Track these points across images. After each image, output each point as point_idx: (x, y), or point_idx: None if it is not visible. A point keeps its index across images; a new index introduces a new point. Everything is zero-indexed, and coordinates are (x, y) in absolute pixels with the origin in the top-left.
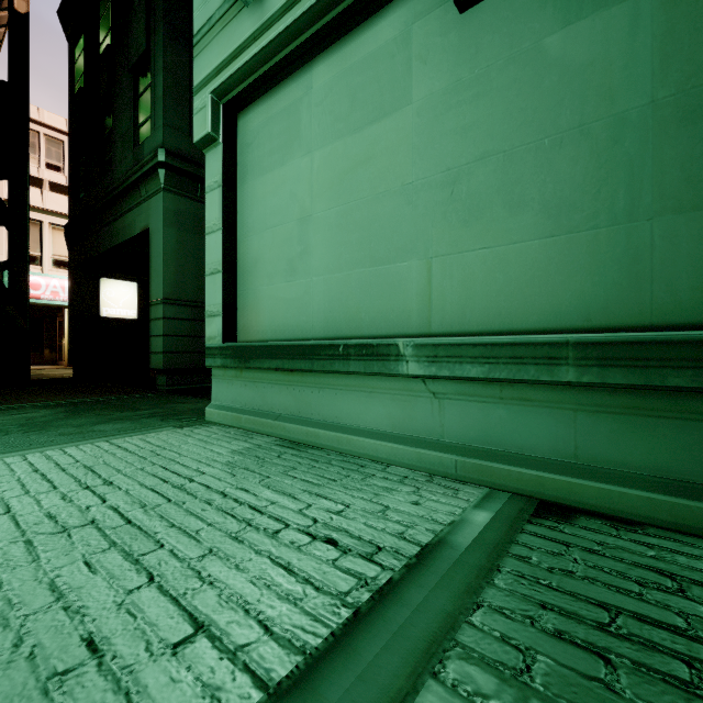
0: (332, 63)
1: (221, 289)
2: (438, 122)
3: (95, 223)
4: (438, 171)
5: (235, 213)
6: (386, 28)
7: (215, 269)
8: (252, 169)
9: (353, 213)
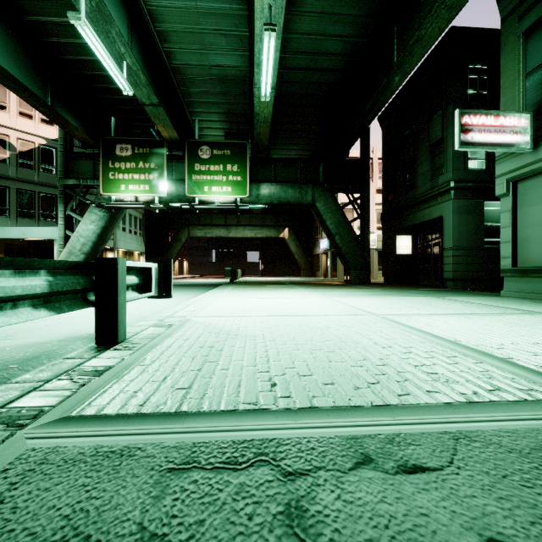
0: None
1: (510, 248)
2: None
3: (402, 213)
4: None
5: (516, 219)
6: None
7: (506, 241)
8: (525, 203)
9: None
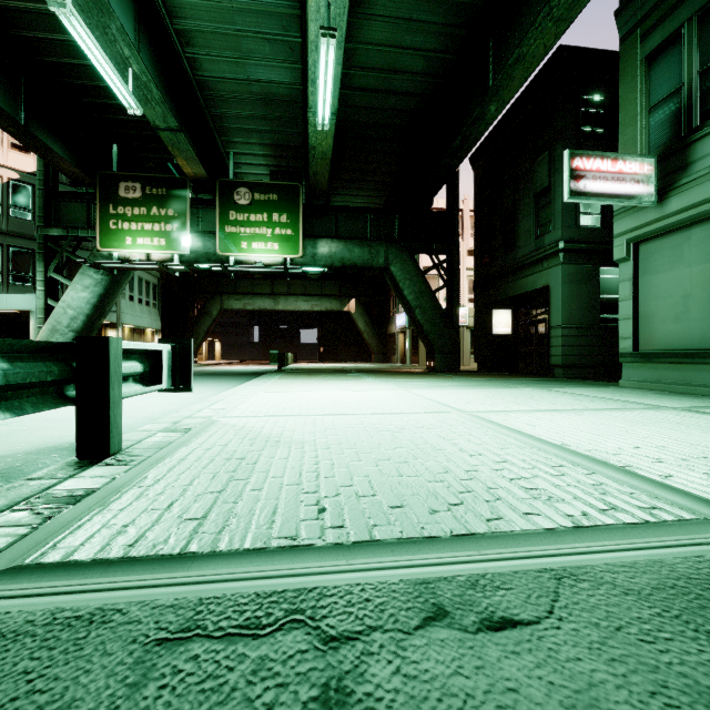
0: (704, 229)
1: (631, 327)
2: None
3: (500, 281)
4: None
5: (637, 290)
6: None
7: (626, 317)
8: (649, 270)
9: None
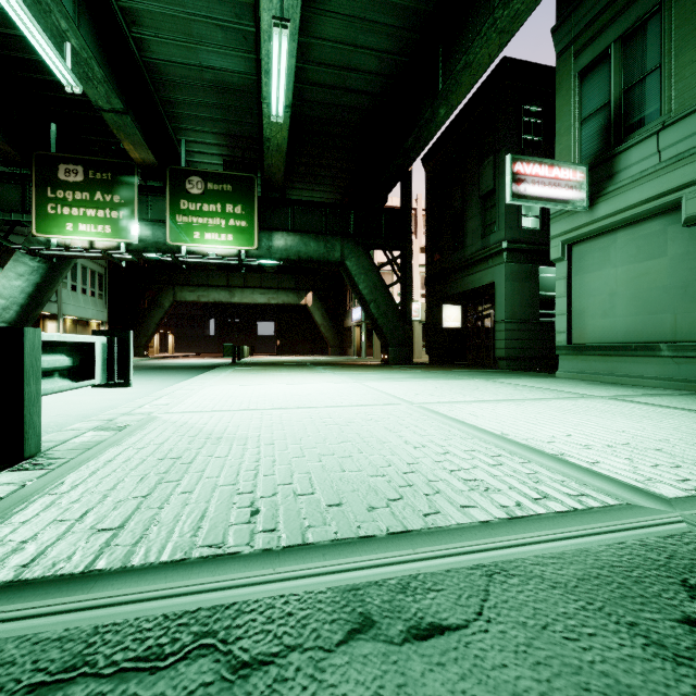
0: (627, 233)
1: (565, 322)
2: (679, 265)
3: (450, 277)
4: (679, 283)
5: (571, 288)
6: (654, 225)
7: (562, 313)
8: (581, 270)
9: (638, 294)
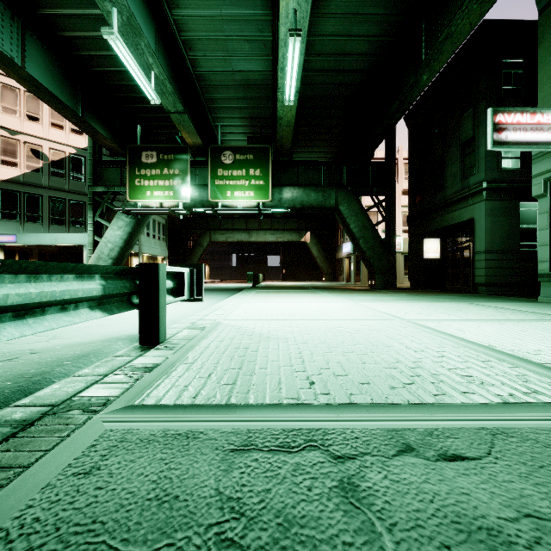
0: None
1: (548, 252)
2: None
3: (430, 215)
4: None
5: None
6: None
7: (544, 244)
8: None
9: None
